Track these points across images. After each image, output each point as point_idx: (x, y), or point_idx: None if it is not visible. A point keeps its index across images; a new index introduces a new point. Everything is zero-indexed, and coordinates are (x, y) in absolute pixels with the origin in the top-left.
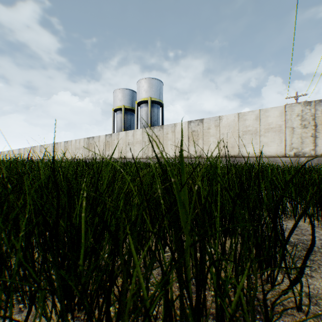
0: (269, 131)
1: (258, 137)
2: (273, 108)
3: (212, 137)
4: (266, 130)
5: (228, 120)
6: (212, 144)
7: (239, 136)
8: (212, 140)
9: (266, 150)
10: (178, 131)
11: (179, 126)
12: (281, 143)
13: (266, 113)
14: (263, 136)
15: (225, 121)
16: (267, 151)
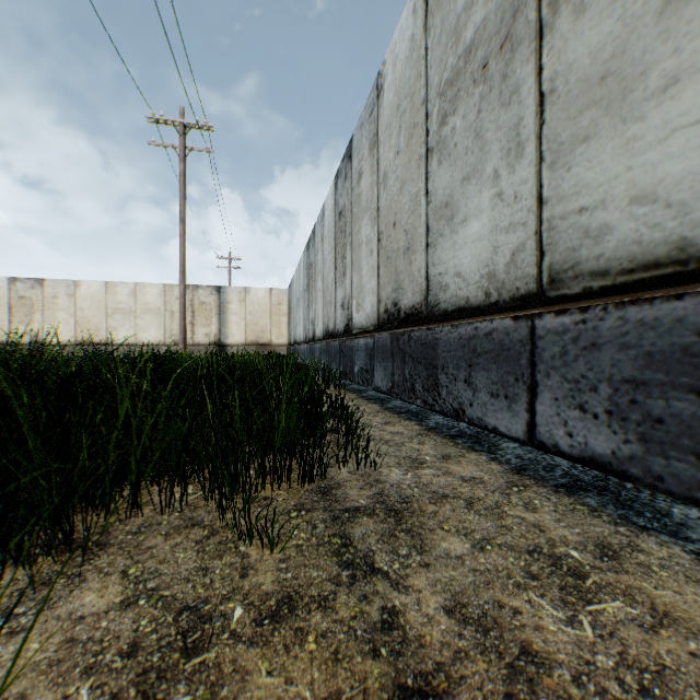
0: (148, 312)
1: (135, 319)
2: (153, 284)
3: (62, 311)
4: (144, 311)
5: (92, 289)
6: (62, 323)
7: (109, 314)
8: (62, 316)
9: (144, 336)
10: None
11: None
12: (162, 328)
13: (145, 290)
14: (141, 318)
15: (86, 290)
16: (146, 337)
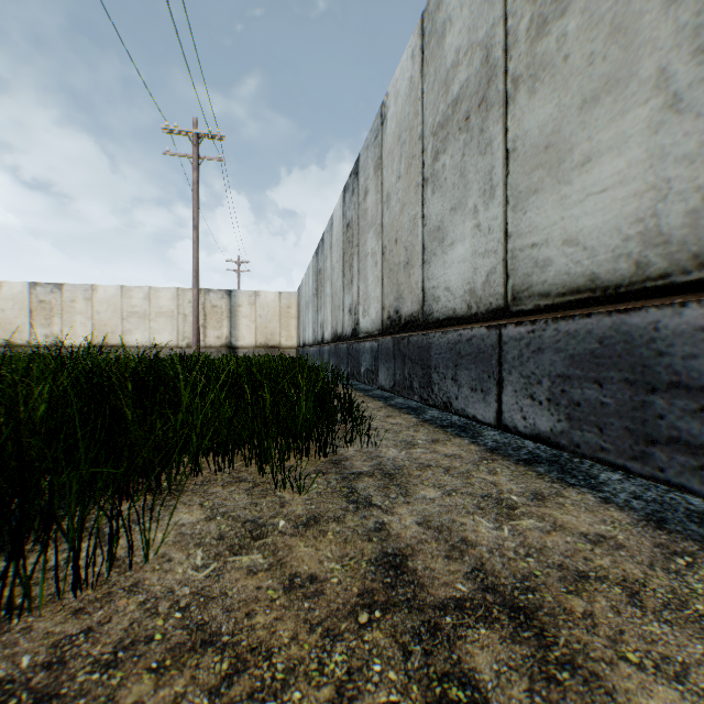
0: (162, 315)
1: (149, 322)
2: (167, 289)
3: (80, 315)
4: (158, 314)
5: (108, 293)
6: (80, 326)
7: (124, 318)
8: (80, 319)
9: (158, 339)
10: (9, 296)
11: (11, 287)
12: (175, 331)
13: (159, 294)
14: (155, 321)
15: (102, 294)
16: (159, 340)
